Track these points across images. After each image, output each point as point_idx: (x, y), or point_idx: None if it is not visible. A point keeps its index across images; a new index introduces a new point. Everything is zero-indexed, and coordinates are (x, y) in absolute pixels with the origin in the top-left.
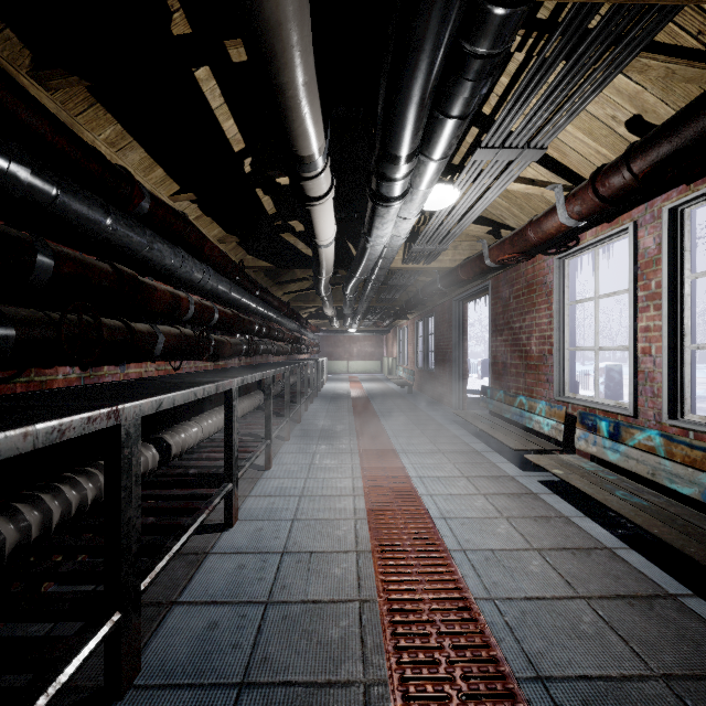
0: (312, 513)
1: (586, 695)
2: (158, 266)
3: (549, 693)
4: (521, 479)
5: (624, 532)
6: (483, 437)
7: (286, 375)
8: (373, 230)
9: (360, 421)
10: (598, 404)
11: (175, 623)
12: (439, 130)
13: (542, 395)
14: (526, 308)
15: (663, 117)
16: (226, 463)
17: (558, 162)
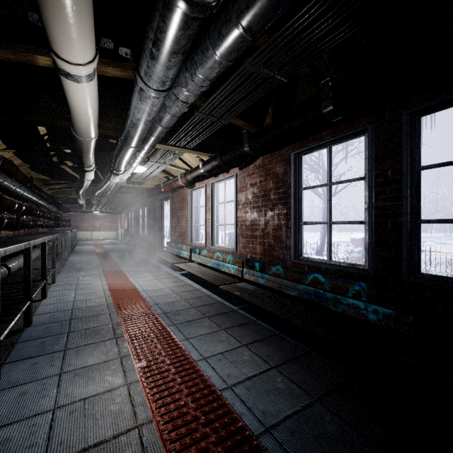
0: (84, 292)
1: (166, 304)
2: (3, 187)
3: (158, 305)
4: (174, 274)
5: (197, 281)
6: (166, 263)
7: (59, 238)
8: (111, 179)
9: (103, 263)
10: (199, 244)
11: (37, 317)
12: (133, 162)
13: (186, 243)
14: (182, 208)
15: (205, 159)
16: (43, 272)
17: (184, 160)
